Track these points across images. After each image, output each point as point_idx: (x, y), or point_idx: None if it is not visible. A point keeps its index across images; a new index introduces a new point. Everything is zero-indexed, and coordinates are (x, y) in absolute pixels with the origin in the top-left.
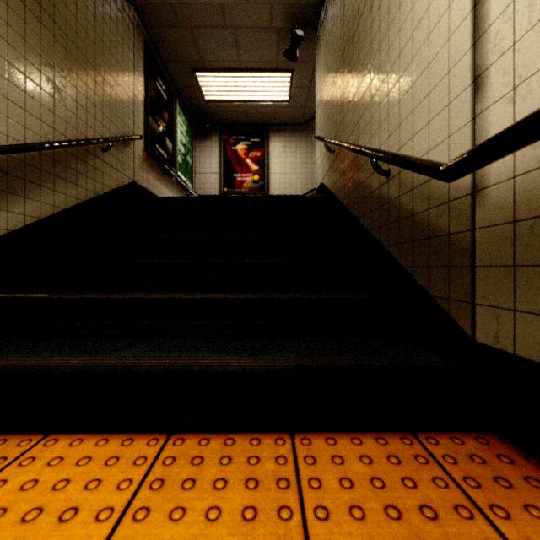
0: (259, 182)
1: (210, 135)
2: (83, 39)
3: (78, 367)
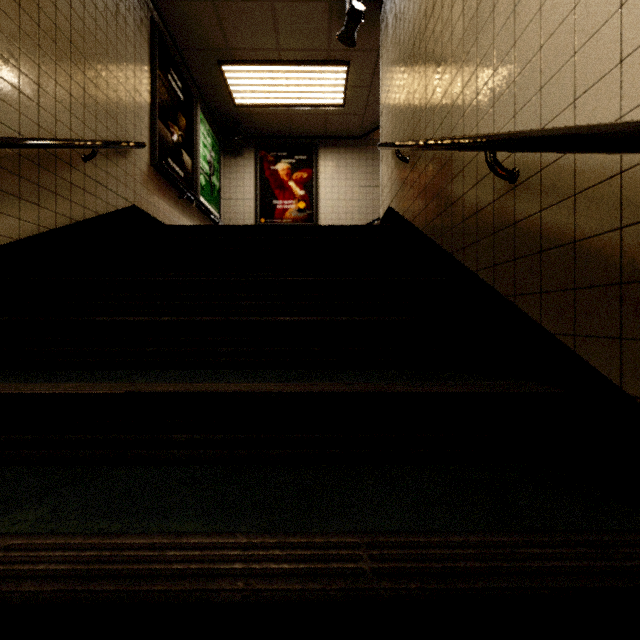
0: (305, 211)
1: (243, 151)
2: None
3: None
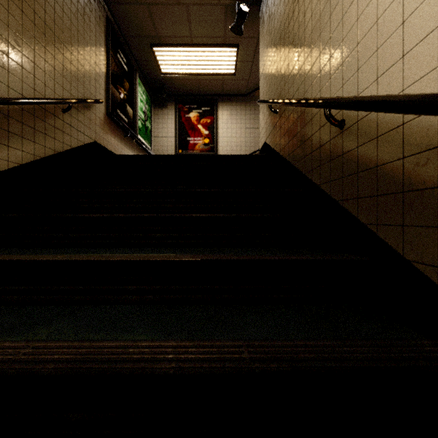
0: (209, 145)
1: (167, 104)
2: (42, 4)
3: None
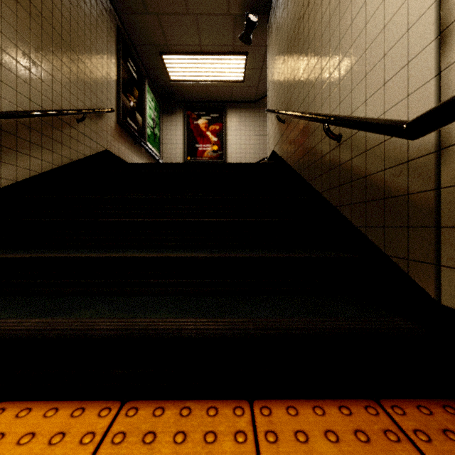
0: (218, 152)
1: (175, 111)
2: (59, 19)
3: (28, 331)
